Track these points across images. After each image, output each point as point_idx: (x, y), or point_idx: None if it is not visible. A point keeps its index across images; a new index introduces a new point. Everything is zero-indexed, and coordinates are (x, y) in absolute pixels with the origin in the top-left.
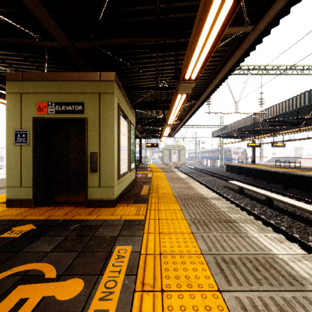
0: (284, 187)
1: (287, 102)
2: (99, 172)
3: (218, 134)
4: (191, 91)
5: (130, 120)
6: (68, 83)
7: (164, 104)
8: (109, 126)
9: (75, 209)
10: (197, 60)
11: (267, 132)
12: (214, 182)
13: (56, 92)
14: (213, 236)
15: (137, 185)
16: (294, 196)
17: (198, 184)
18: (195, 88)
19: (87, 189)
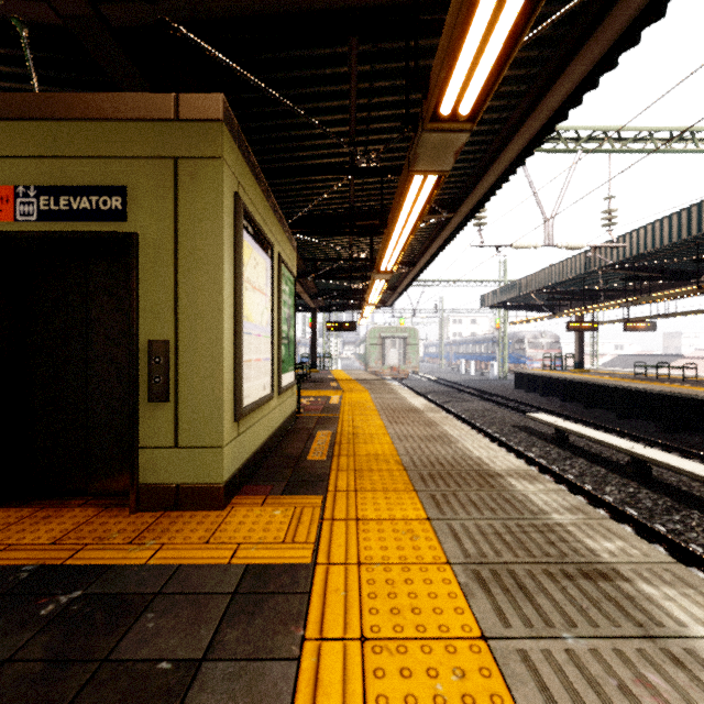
0: (663, 429)
1: (675, 219)
2: (175, 401)
3: (496, 300)
4: (452, 162)
5: (280, 255)
6: (80, 127)
7: (371, 221)
8: (206, 261)
9: (97, 517)
10: (484, 36)
11: (613, 295)
12: (490, 414)
13: (41, 156)
14: (568, 659)
15: (301, 430)
16: (695, 452)
17: (462, 426)
18: (450, 180)
19: (138, 455)
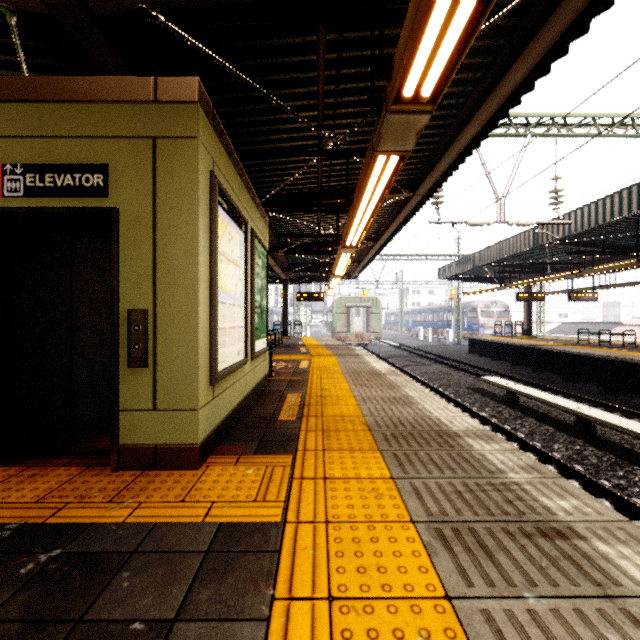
0: (606, 391)
1: (616, 198)
2: (154, 367)
3: (451, 273)
4: (414, 143)
5: (253, 230)
6: (64, 108)
7: (338, 200)
8: (182, 235)
9: (80, 476)
10: (446, 21)
11: (559, 268)
12: (446, 377)
13: (27, 135)
14: (531, 620)
15: (273, 392)
16: (635, 412)
17: (422, 389)
18: (410, 161)
19: (118, 418)
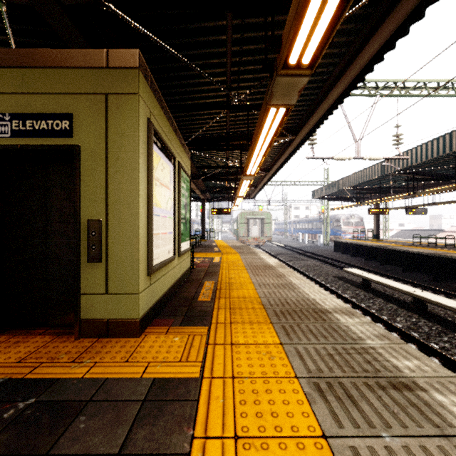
0: (433, 279)
1: (441, 140)
2: (106, 262)
3: (322, 194)
4: (297, 98)
5: (179, 162)
6: (40, 72)
7: (241, 141)
8: (127, 165)
9: (52, 342)
10: (321, 6)
11: (399, 191)
12: (318, 269)
13: (13, 92)
14: (387, 454)
15: (194, 280)
16: (455, 294)
17: (301, 277)
18: (293, 113)
19: (80, 299)
